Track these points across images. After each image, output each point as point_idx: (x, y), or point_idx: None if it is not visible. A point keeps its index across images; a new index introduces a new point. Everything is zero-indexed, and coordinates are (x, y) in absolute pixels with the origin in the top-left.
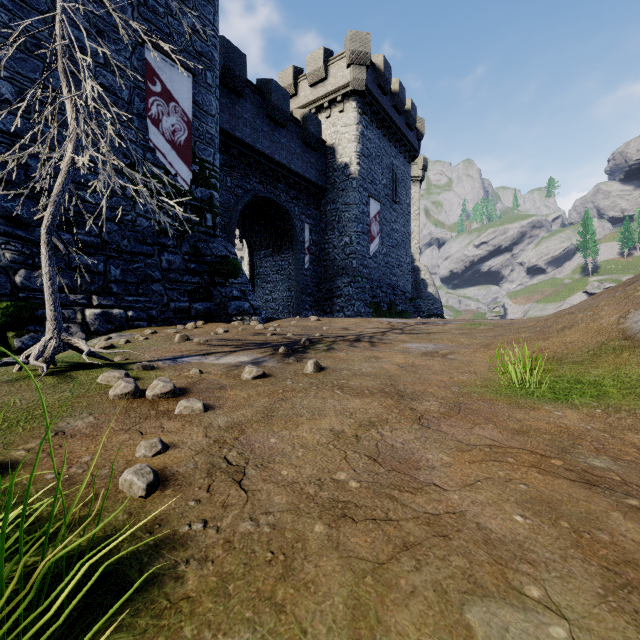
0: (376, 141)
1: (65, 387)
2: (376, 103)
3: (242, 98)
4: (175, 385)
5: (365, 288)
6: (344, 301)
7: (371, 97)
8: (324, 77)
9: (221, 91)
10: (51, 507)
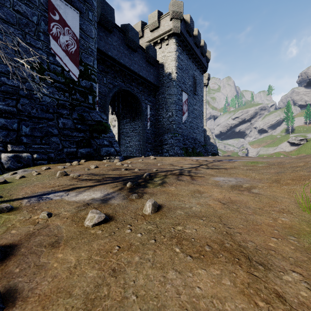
0: (185, 61)
1: None
2: (186, 40)
3: (112, 33)
4: (8, 239)
5: (180, 140)
6: (169, 147)
7: (183, 37)
8: (158, 26)
9: (100, 28)
10: None
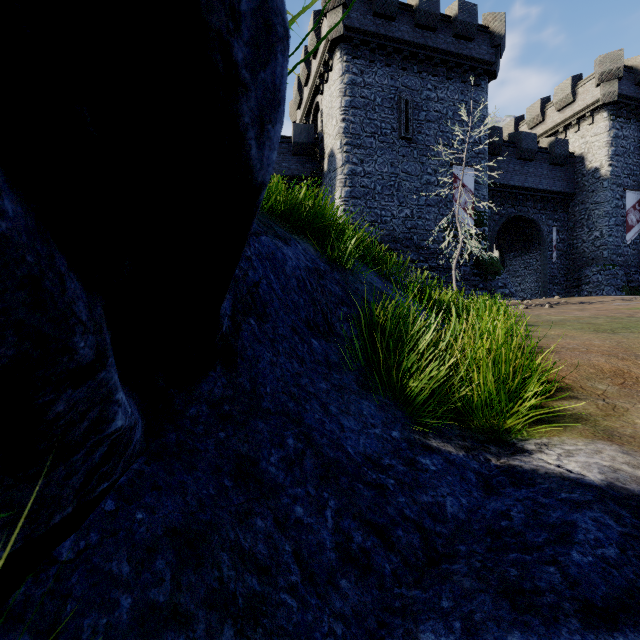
0: (635, 134)
1: None
2: (634, 101)
3: (499, 155)
4: None
5: (617, 274)
6: (592, 287)
7: (626, 99)
8: (571, 101)
9: None
10: None
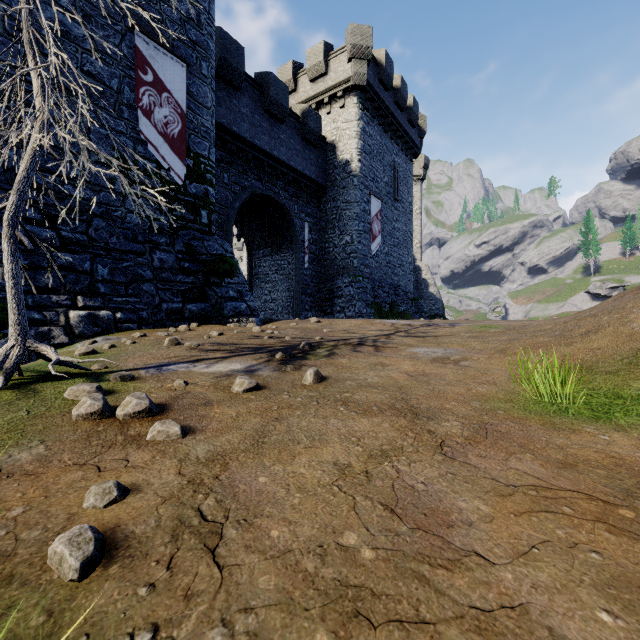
0: (377, 138)
1: (23, 404)
2: (378, 99)
3: (240, 92)
4: (154, 400)
5: (366, 288)
6: (345, 301)
7: (372, 92)
8: (324, 72)
9: (218, 84)
10: None
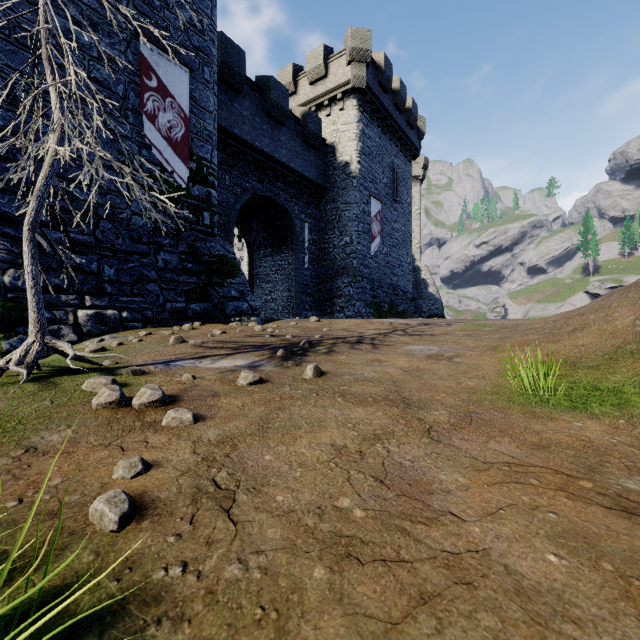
0: (377, 139)
1: (46, 395)
2: (377, 101)
3: (241, 95)
4: (165, 392)
5: (366, 288)
6: (344, 301)
7: (372, 95)
8: (324, 75)
9: (219, 88)
10: (5, 545)
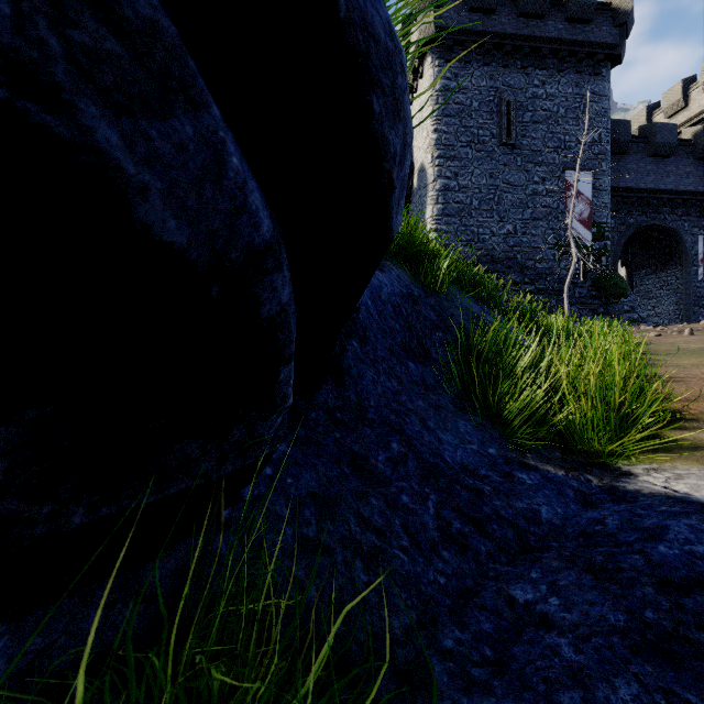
0: None
1: None
2: None
3: (625, 154)
4: None
5: None
6: None
7: None
8: None
9: None
10: None
